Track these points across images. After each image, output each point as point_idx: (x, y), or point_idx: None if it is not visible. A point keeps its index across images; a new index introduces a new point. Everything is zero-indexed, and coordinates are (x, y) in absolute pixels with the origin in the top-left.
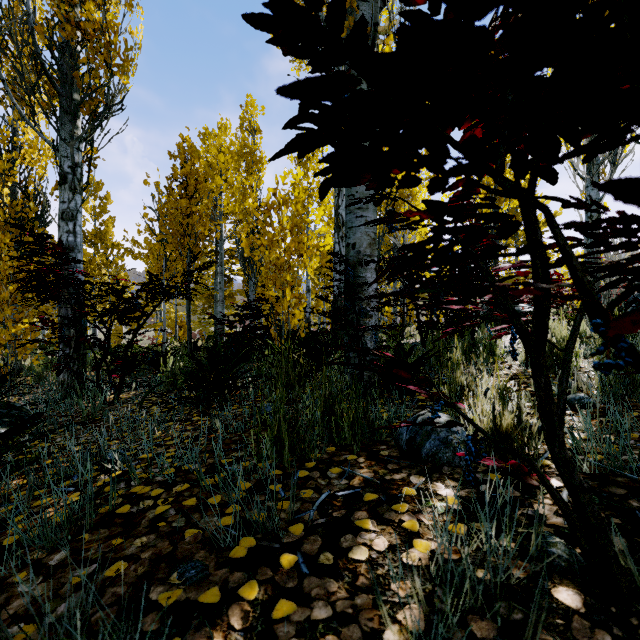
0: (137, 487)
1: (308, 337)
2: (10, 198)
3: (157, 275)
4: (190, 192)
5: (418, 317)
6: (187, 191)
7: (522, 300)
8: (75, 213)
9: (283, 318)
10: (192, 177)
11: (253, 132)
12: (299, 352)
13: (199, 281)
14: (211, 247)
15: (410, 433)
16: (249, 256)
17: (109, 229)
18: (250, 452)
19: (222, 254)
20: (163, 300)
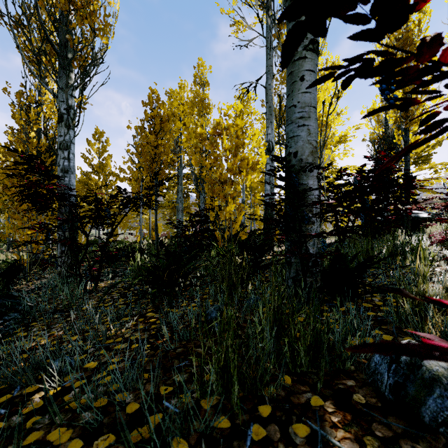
0: (56, 431)
1: (246, 239)
2: (36, 140)
3: (125, 189)
4: (157, 130)
5: (337, 222)
6: (154, 129)
7: (435, 207)
8: (69, 144)
9: (226, 223)
10: (158, 118)
11: (203, 85)
12: (241, 255)
13: (167, 197)
14: (174, 173)
15: (395, 376)
16: (200, 177)
17: (108, 163)
18: (193, 375)
19: (181, 177)
20: (130, 209)
